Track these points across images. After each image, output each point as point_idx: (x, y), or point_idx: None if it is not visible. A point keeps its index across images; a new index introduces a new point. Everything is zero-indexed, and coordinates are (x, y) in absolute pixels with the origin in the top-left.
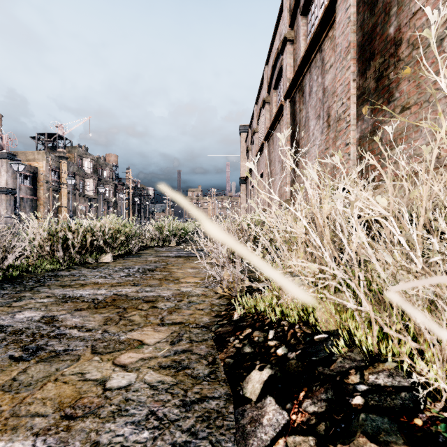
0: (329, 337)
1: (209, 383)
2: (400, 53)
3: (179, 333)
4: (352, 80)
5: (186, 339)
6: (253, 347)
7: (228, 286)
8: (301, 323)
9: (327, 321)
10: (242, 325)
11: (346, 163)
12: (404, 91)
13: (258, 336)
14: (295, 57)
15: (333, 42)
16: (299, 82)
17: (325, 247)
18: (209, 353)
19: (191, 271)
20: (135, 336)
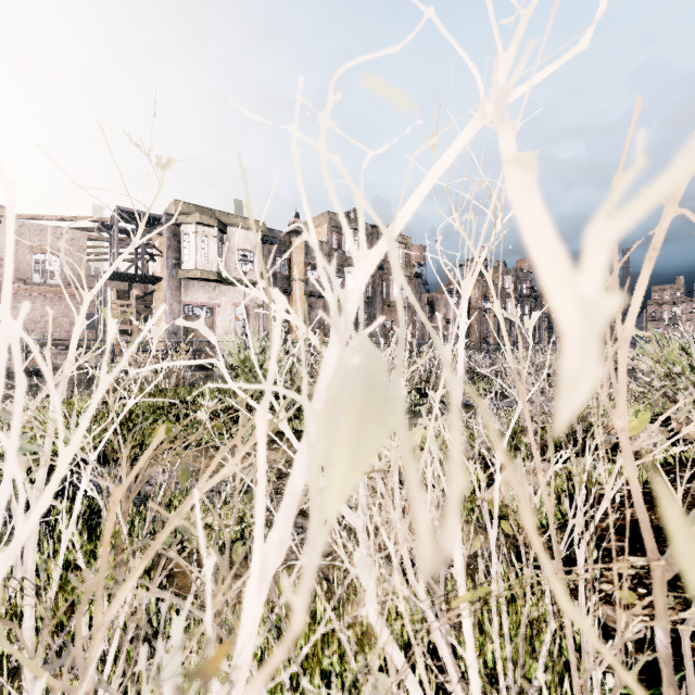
0: None
1: None
2: None
3: None
4: None
5: None
6: None
7: None
8: None
9: None
10: None
11: None
12: None
13: None
14: None
15: None
16: None
17: None
18: None
19: None
20: None
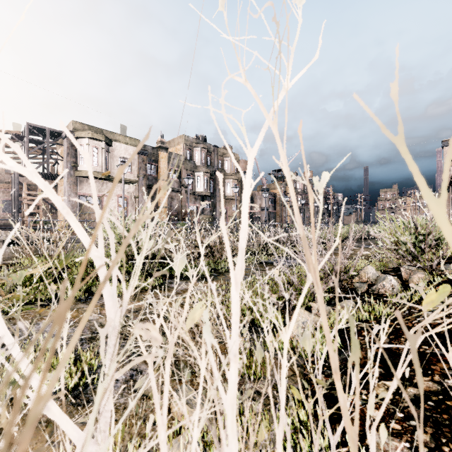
0: None
1: None
2: None
3: None
4: None
5: None
6: None
7: None
8: None
9: None
10: None
11: None
12: None
13: None
14: None
15: None
16: None
17: None
18: None
19: None
20: None
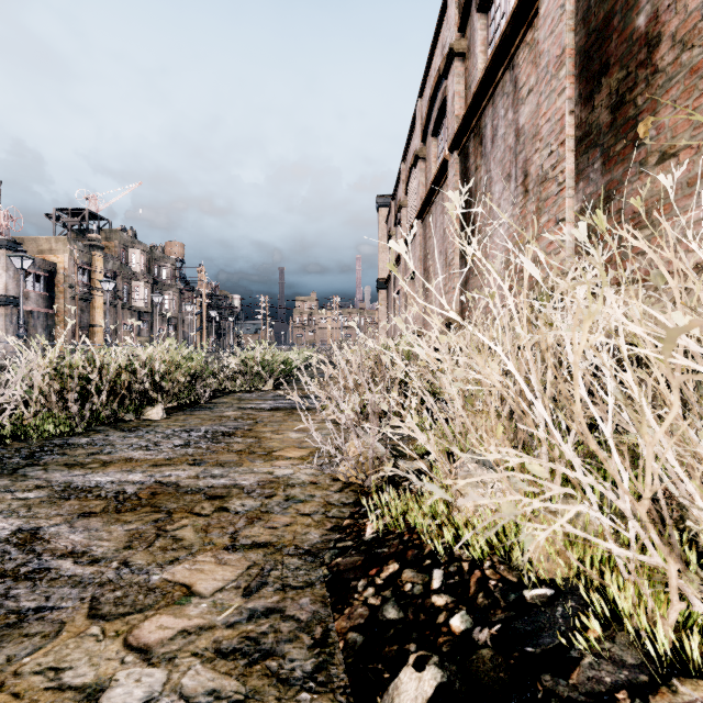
0: (556, 597)
1: (314, 696)
2: (658, 59)
3: (262, 568)
4: (568, 112)
5: (274, 583)
6: (403, 607)
7: (355, 468)
8: (495, 555)
9: (550, 559)
10: (381, 554)
11: (557, 254)
12: (664, 125)
13: (412, 583)
14: (467, 82)
15: (534, 50)
16: (476, 121)
17: (528, 401)
18: (317, 616)
19: (295, 436)
20: (179, 574)
